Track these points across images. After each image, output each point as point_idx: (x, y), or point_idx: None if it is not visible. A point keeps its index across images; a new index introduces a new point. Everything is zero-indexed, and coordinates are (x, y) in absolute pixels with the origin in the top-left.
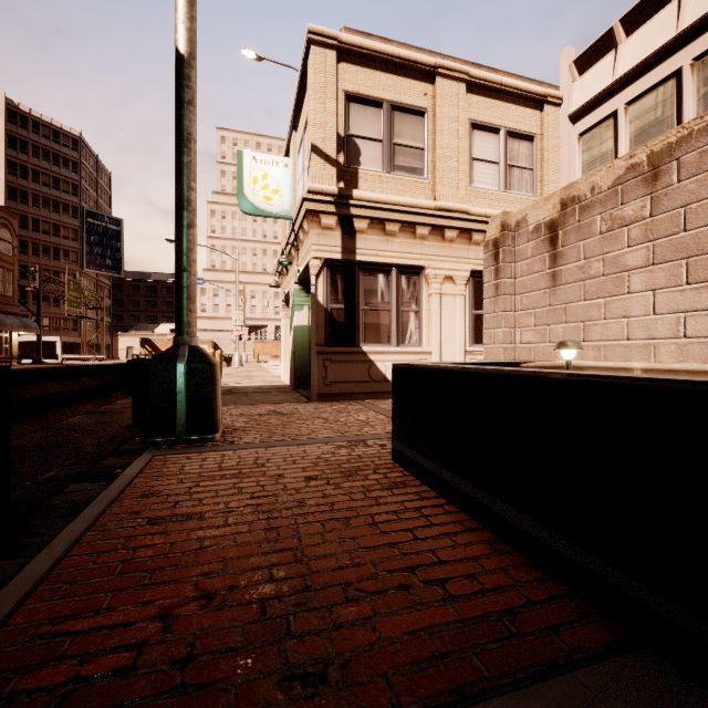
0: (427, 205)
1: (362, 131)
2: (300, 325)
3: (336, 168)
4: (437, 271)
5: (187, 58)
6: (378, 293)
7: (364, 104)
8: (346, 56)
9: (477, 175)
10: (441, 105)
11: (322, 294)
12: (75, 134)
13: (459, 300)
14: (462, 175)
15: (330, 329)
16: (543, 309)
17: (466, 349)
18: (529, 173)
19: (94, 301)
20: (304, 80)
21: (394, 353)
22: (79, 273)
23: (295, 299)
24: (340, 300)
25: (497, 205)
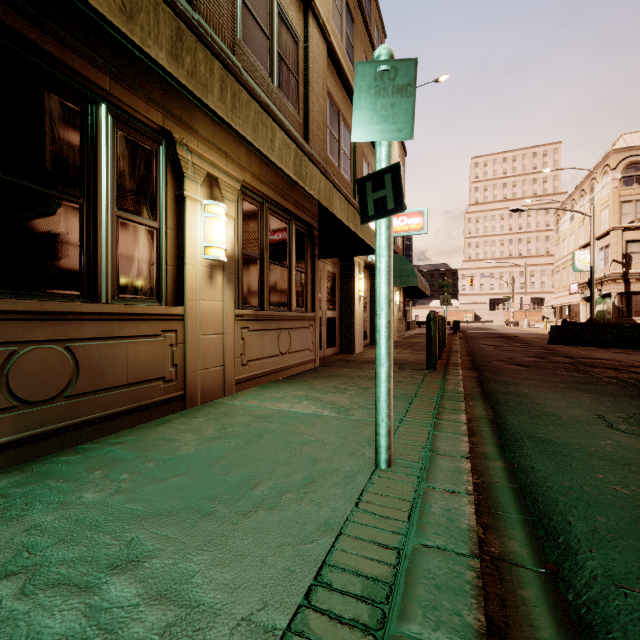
0: None
1: (632, 251)
2: (599, 310)
3: (622, 264)
4: None
5: (593, 268)
6: (639, 301)
7: (633, 242)
8: (626, 229)
9: None
10: None
11: (616, 302)
12: None
13: None
14: None
15: (619, 313)
16: None
17: None
18: None
19: None
20: (606, 233)
21: None
22: None
23: (597, 300)
24: (623, 304)
25: None
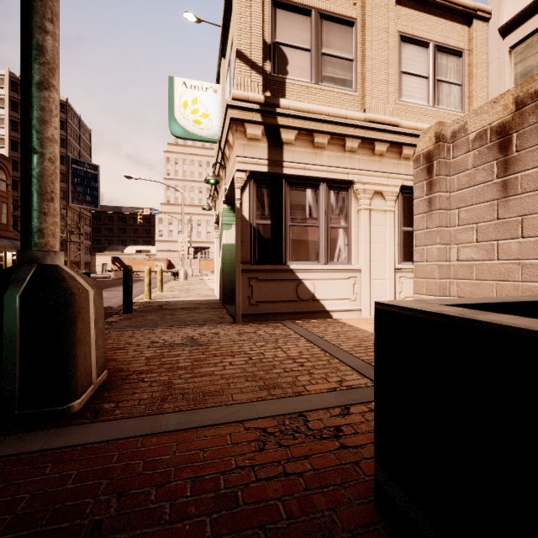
0: (357, 116)
1: (289, 39)
2: (228, 244)
3: (262, 77)
4: (366, 186)
5: None
6: (306, 209)
7: (291, 11)
8: None
9: (406, 89)
10: (371, 15)
11: (247, 209)
12: (63, 100)
13: (389, 216)
14: (392, 87)
15: (255, 245)
16: (489, 222)
17: (395, 266)
18: (457, 88)
19: (76, 228)
20: None
21: (322, 271)
22: (65, 207)
23: (224, 218)
24: (266, 215)
25: (426, 120)
